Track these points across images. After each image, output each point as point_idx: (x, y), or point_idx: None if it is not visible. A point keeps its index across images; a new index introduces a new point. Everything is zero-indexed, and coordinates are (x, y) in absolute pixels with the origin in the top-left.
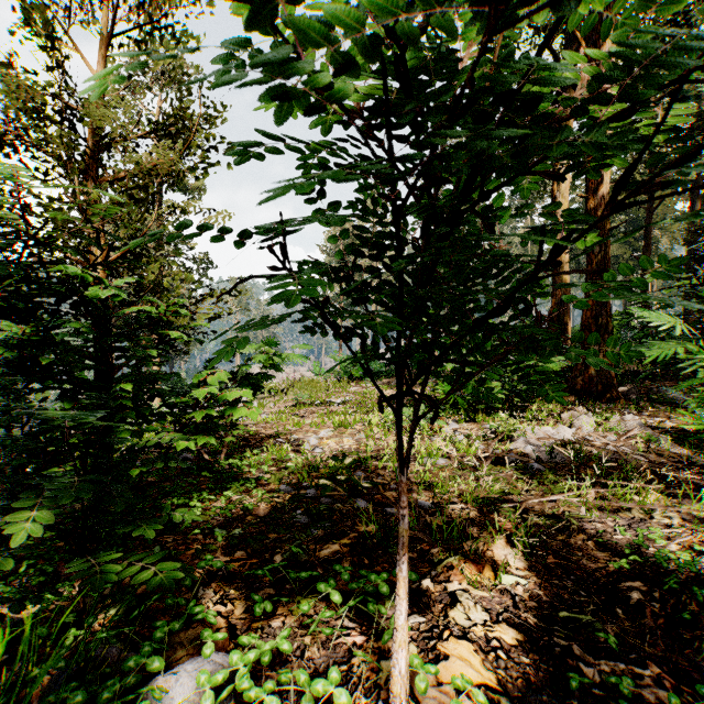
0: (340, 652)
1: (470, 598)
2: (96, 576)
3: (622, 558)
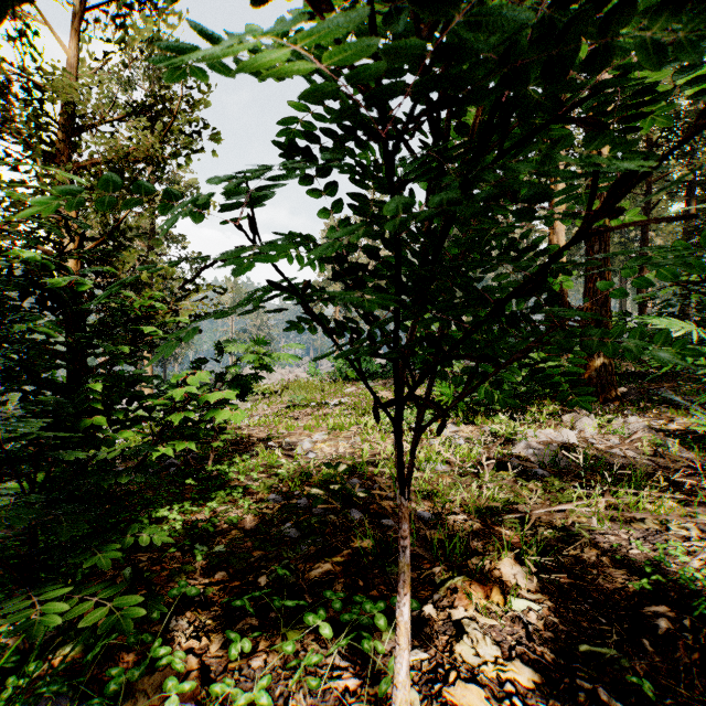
0: (330, 700)
1: (478, 629)
2: (34, 619)
3: (641, 576)
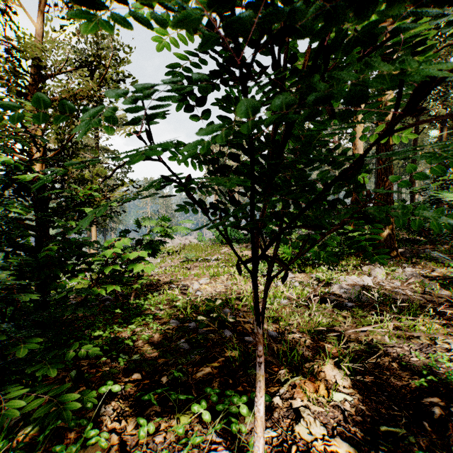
0: None
1: (310, 414)
2: (0, 413)
3: (419, 376)
